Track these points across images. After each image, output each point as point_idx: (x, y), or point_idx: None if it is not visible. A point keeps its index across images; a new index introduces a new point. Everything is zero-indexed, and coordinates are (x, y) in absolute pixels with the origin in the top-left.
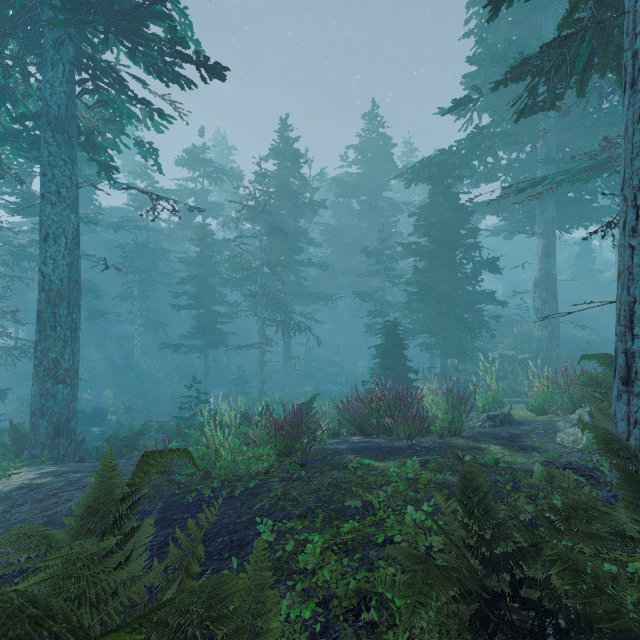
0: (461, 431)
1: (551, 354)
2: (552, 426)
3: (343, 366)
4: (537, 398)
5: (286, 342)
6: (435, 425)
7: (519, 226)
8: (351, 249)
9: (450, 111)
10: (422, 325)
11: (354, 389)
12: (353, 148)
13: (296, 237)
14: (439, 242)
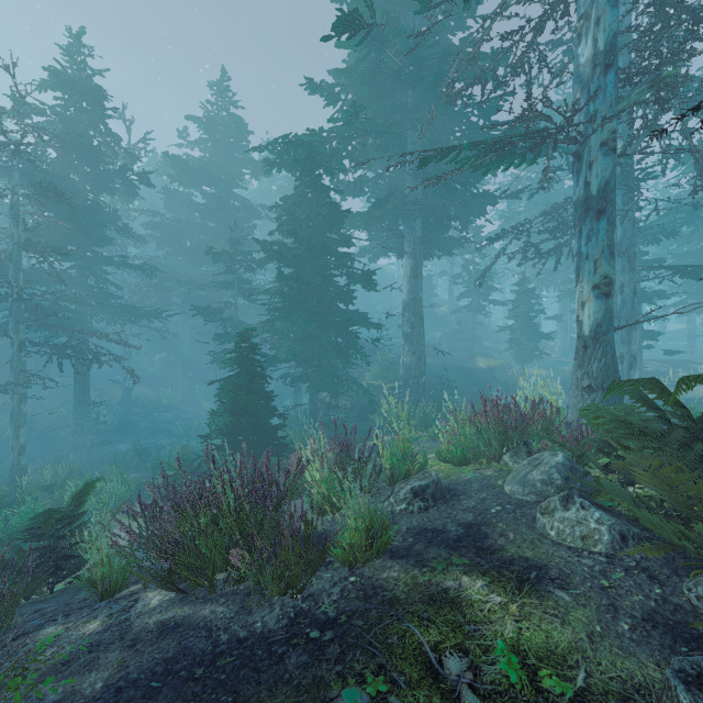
0: (389, 543)
1: (419, 382)
2: (500, 492)
3: (182, 409)
4: (460, 445)
5: (80, 380)
6: (339, 540)
7: (383, 249)
8: (192, 254)
9: (332, 37)
10: (288, 350)
11: (187, 449)
12: (195, 121)
13: (99, 220)
14: (308, 245)
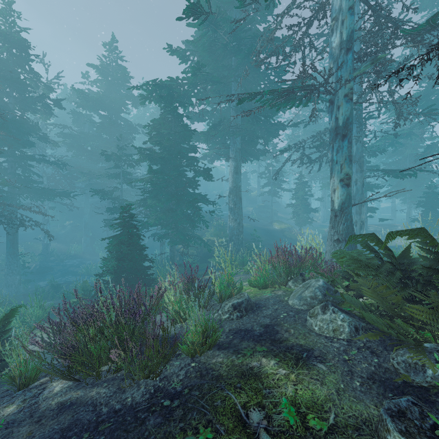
0: (217, 340)
1: (239, 238)
2: (286, 304)
3: (84, 257)
4: (262, 276)
5: (11, 239)
6: (185, 340)
7: (217, 155)
8: (92, 155)
9: (184, 18)
10: (155, 218)
11: (86, 284)
12: (94, 67)
13: (25, 130)
14: (169, 151)
